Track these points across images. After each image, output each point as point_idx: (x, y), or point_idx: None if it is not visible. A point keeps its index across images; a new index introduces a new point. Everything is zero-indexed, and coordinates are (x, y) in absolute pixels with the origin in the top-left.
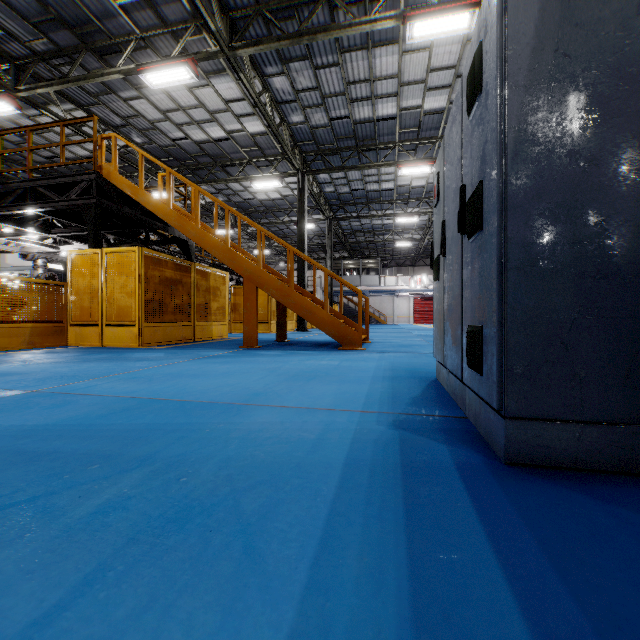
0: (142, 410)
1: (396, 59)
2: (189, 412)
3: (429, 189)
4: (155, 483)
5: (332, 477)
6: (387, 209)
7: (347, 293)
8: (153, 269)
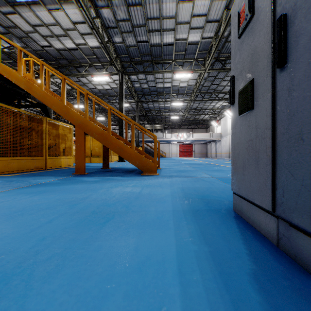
0: None
1: (174, 6)
2: None
3: (188, 88)
4: None
5: None
6: (167, 98)
7: (146, 141)
8: (8, 118)
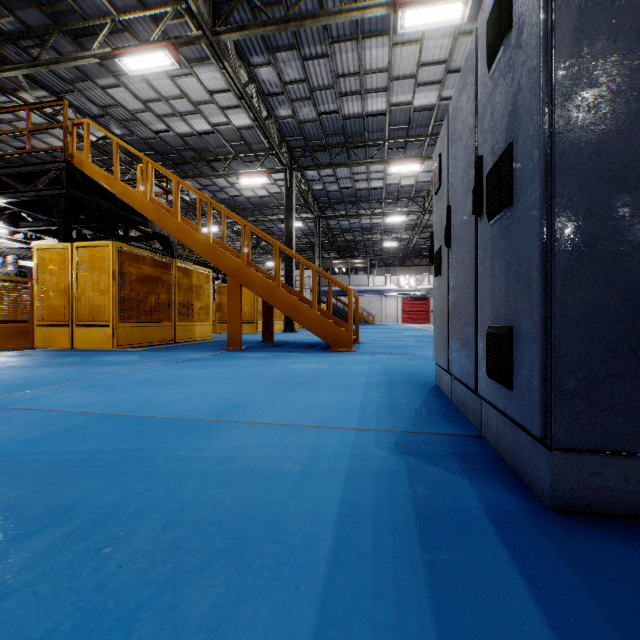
0: (87, 430)
1: (386, 52)
2: (146, 433)
3: (418, 188)
4: (62, 559)
5: (322, 540)
6: (376, 208)
7: (336, 293)
8: (129, 265)
